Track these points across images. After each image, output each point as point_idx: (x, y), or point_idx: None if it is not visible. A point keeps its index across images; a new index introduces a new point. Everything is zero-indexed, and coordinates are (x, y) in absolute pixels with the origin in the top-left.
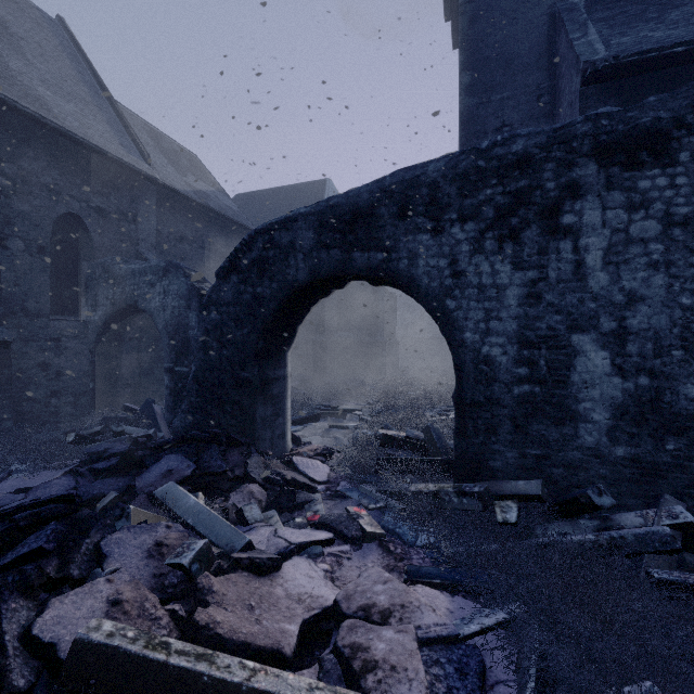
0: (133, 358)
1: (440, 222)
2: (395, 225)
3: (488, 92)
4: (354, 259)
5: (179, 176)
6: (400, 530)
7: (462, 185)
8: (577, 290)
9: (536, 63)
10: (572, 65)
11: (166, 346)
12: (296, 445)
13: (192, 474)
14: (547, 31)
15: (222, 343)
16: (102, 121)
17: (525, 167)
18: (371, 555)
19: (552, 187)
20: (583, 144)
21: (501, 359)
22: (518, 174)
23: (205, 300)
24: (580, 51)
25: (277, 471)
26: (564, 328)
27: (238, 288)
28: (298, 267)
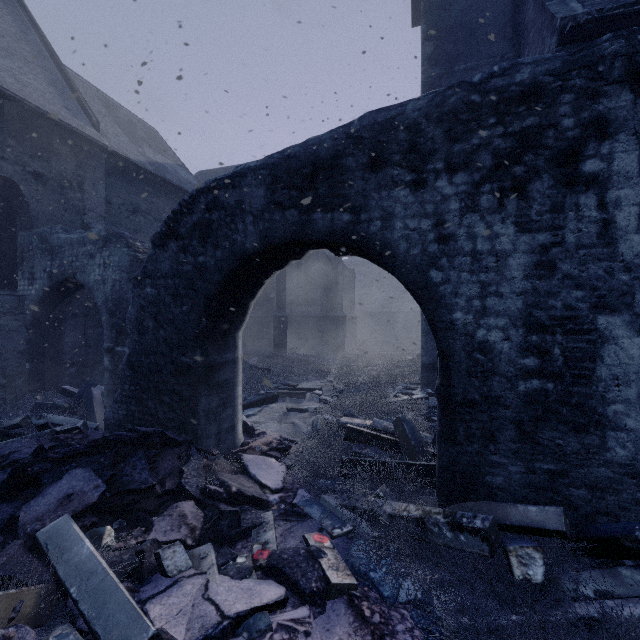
0: (79, 335)
1: (422, 174)
2: (365, 178)
3: (451, 62)
4: (314, 221)
5: (134, 146)
6: (376, 575)
7: (450, 127)
8: (603, 257)
9: (500, 33)
10: (543, 27)
11: (106, 323)
12: (249, 436)
13: (100, 499)
14: (511, 1)
15: (159, 322)
16: (44, 82)
17: (533, 100)
18: (338, 626)
19: (570, 124)
20: (613, 68)
21: (502, 346)
22: (524, 109)
23: (140, 272)
24: (555, 10)
25: (220, 479)
26: (587, 306)
27: (176, 258)
28: (247, 231)
